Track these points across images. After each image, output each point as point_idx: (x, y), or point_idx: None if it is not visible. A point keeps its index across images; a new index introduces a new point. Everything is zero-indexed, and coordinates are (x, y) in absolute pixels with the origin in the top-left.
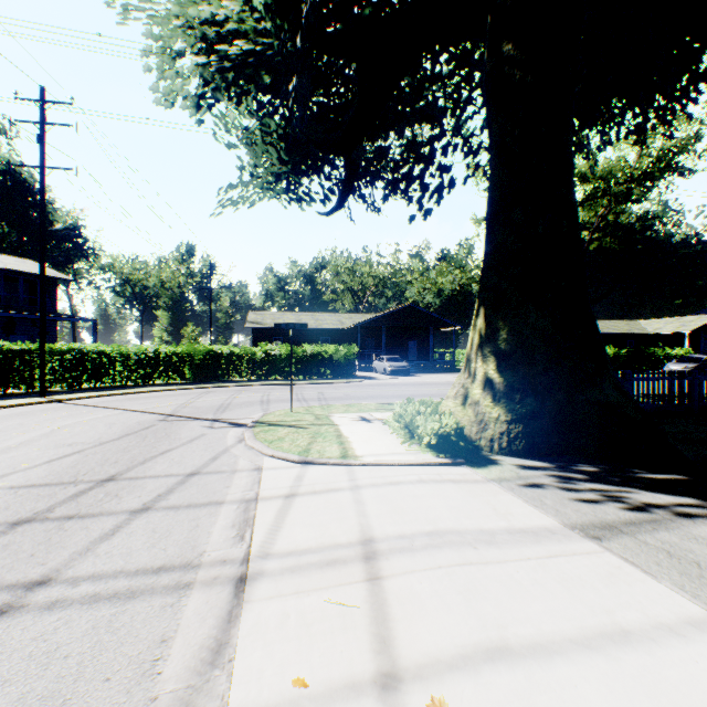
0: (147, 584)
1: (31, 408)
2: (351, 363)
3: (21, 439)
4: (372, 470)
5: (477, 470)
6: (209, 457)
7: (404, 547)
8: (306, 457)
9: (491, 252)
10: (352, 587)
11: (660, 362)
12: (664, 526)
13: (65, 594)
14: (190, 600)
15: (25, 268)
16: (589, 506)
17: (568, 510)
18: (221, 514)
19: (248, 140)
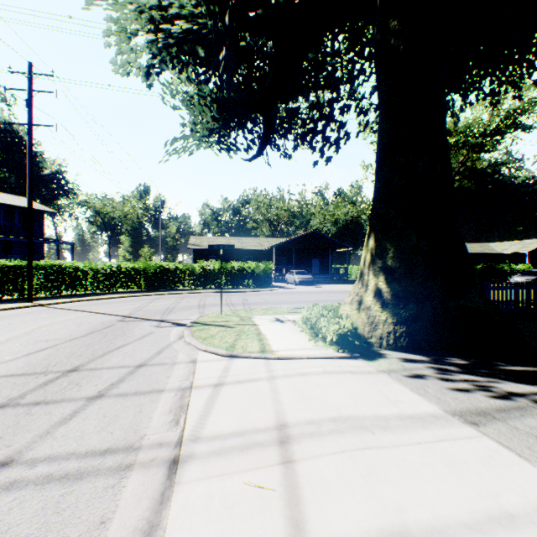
0: (94, 466)
1: (20, 310)
2: (269, 276)
3: (8, 336)
4: (285, 362)
5: (370, 362)
6: (155, 351)
7: (313, 432)
8: (232, 352)
9: (379, 188)
10: (269, 469)
11: (506, 275)
12: (529, 413)
13: (23, 475)
14: (129, 481)
15: (20, 204)
16: (464, 394)
17: (447, 398)
18: (161, 400)
19: (188, 103)
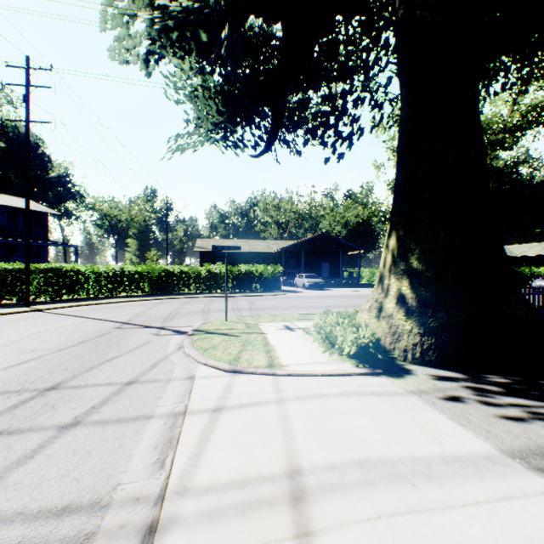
0: (42, 536)
1: (15, 316)
2: (277, 280)
3: None
4: (297, 380)
5: (395, 380)
6: (149, 365)
7: (335, 483)
8: (235, 366)
9: (402, 180)
10: None
11: (527, 279)
12: None
13: None
14: None
15: (23, 206)
16: (518, 426)
17: (498, 431)
18: (147, 431)
19: (191, 95)
